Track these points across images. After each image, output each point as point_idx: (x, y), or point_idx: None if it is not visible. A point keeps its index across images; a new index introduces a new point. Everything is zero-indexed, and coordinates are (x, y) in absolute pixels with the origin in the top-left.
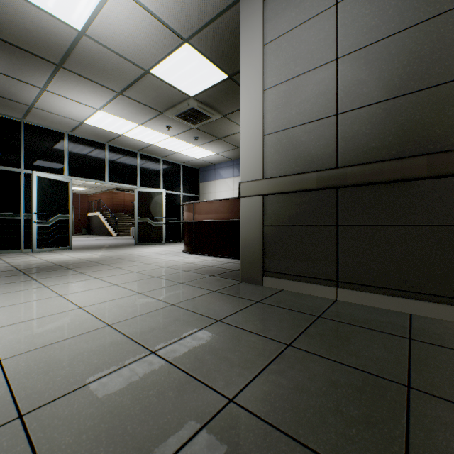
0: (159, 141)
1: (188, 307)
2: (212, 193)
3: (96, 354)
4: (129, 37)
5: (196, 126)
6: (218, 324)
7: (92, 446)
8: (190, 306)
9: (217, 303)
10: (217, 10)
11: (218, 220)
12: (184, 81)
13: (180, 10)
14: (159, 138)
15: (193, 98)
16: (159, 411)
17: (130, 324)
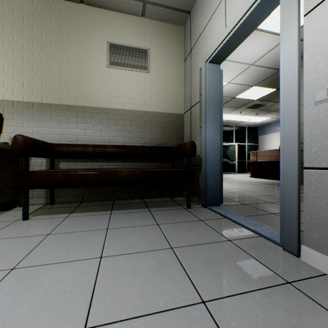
0: (234, 118)
1: (257, 188)
2: (268, 142)
3: (237, 190)
4: (229, 91)
5: (257, 109)
6: (267, 191)
7: (245, 194)
8: (257, 188)
9: (267, 188)
10: (268, 76)
11: (271, 160)
12: (251, 96)
13: (252, 80)
14: (234, 117)
15: (256, 100)
16: (254, 194)
17: (241, 188)
